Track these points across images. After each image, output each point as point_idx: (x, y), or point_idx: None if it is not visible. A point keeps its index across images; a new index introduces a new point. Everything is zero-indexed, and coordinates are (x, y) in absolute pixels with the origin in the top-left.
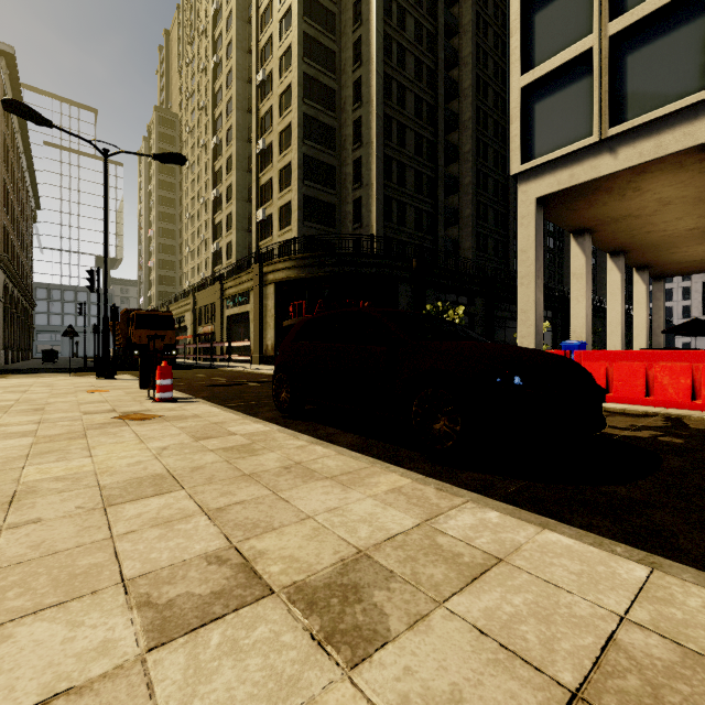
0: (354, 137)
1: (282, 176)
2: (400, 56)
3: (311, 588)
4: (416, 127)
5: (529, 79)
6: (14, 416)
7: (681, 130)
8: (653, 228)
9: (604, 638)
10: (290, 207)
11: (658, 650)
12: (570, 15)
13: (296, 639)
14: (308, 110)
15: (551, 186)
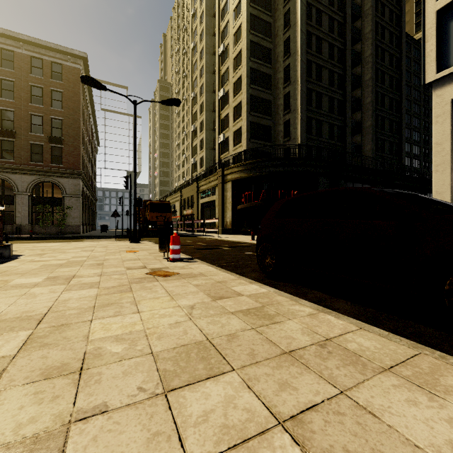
0: (284, 78)
1: (235, 111)
2: (317, 17)
3: None
4: (330, 66)
5: (445, 2)
6: (86, 269)
7: None
8: None
9: None
10: (240, 131)
11: None
12: None
13: None
14: (253, 65)
15: None
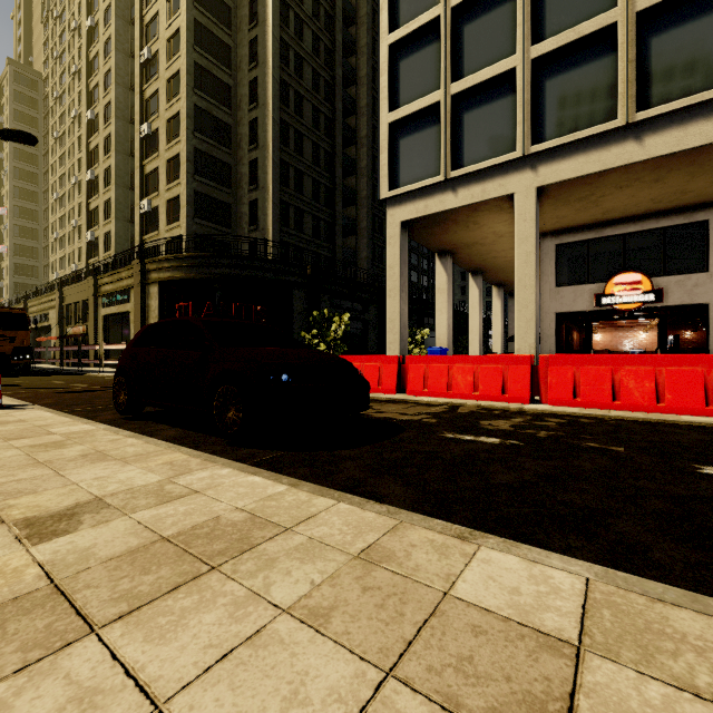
0: (250, 137)
1: (170, 167)
2: (298, 65)
3: (37, 518)
4: (314, 137)
5: (395, 117)
6: None
7: (498, 181)
8: (497, 254)
9: (214, 517)
10: (179, 201)
11: (238, 518)
12: (425, 70)
13: (3, 540)
14: (200, 102)
15: (411, 213)
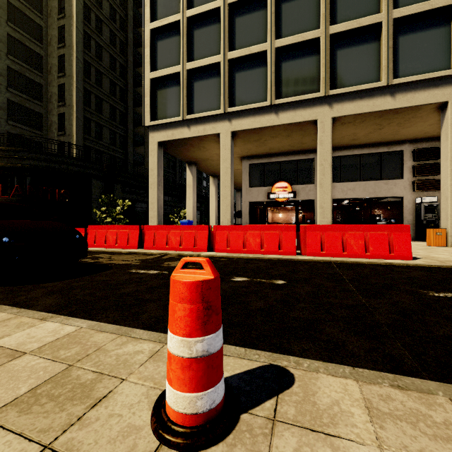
0: (59, 67)
1: None
2: (98, 24)
3: None
4: (111, 76)
5: (154, 76)
6: None
7: (212, 125)
8: None
9: None
10: None
11: None
12: (172, 50)
13: None
14: (13, 32)
15: (164, 137)
